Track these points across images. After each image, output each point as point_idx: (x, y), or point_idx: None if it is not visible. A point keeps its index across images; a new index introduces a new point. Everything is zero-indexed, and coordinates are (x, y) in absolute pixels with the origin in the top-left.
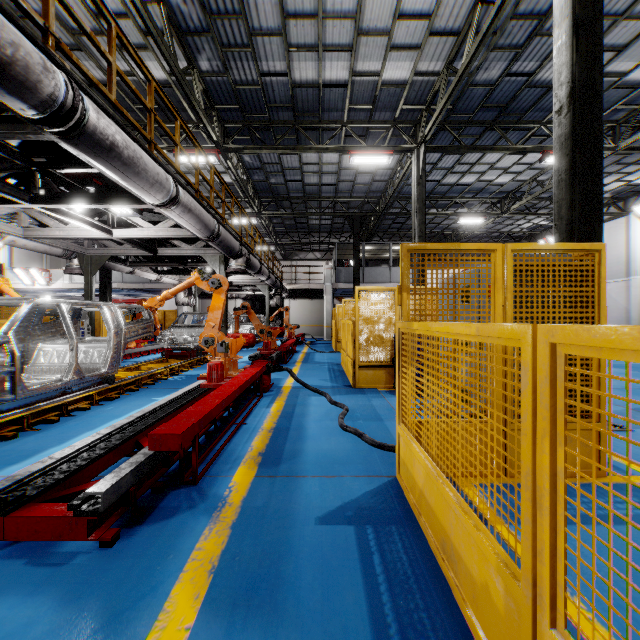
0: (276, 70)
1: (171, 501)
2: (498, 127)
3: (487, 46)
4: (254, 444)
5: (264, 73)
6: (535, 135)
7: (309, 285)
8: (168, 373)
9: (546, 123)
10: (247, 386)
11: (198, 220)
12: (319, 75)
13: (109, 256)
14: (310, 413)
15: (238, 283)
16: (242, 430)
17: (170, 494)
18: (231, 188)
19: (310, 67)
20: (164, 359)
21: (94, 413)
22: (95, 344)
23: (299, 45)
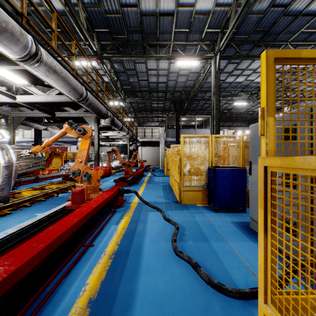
0: (130, 3)
1: None
2: (262, 44)
3: None
4: (89, 280)
5: (123, 5)
6: None
7: (152, 139)
8: (59, 191)
9: (290, 42)
10: (95, 212)
11: (65, 82)
12: (157, 6)
13: (25, 117)
14: (148, 231)
15: (112, 137)
16: (86, 255)
17: None
18: (108, 85)
19: (151, 1)
20: (63, 181)
21: None
22: None
23: None
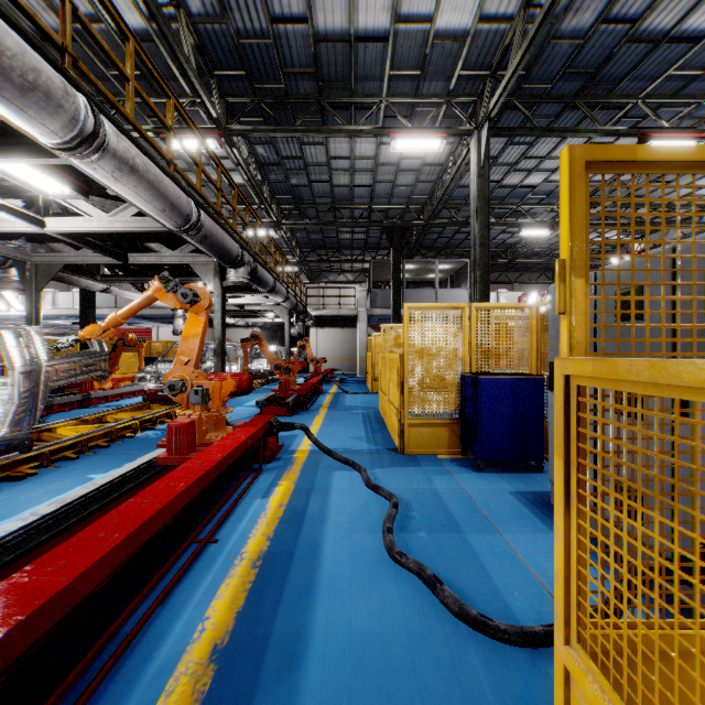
0: (292, 14)
1: None
2: (582, 103)
3: None
4: (212, 611)
5: (276, 19)
6: (627, 116)
7: (339, 311)
8: (138, 427)
9: (644, 98)
10: (221, 470)
11: (155, 192)
12: (350, 22)
13: (62, 265)
14: (334, 511)
15: (251, 307)
16: (202, 561)
17: None
18: (243, 191)
19: (338, 9)
20: (144, 405)
21: None
22: (3, 390)
23: None
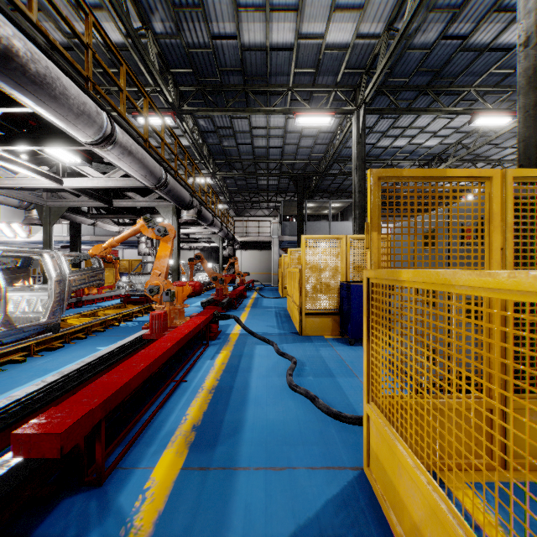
0: (226, 33)
1: (55, 522)
2: (431, 91)
3: (426, 7)
4: (190, 411)
5: (215, 36)
6: (464, 99)
7: (258, 238)
8: (121, 319)
9: (475, 87)
10: (188, 339)
11: (141, 165)
12: (267, 38)
13: (67, 207)
14: (256, 366)
15: (194, 235)
16: (180, 390)
17: (59, 506)
18: (188, 151)
19: (258, 29)
20: (122, 305)
21: (27, 366)
22: (40, 292)
23: (247, 6)
